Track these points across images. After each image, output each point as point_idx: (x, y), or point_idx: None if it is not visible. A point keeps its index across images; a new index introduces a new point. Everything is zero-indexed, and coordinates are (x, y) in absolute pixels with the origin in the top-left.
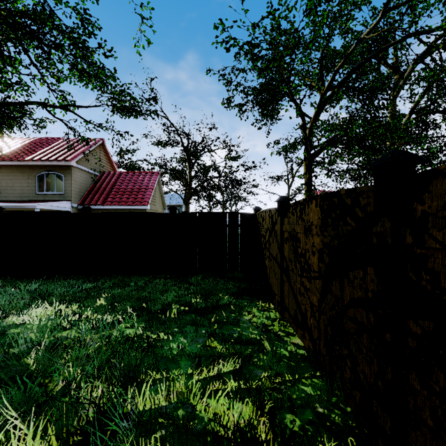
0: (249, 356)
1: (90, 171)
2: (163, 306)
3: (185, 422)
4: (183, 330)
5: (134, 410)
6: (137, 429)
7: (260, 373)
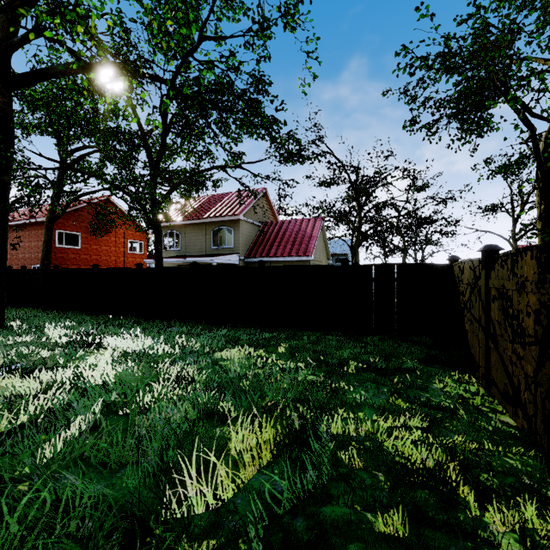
0: (440, 420)
1: (254, 222)
2: (340, 361)
3: (374, 451)
4: (363, 385)
5: (330, 430)
6: (334, 444)
7: (453, 436)
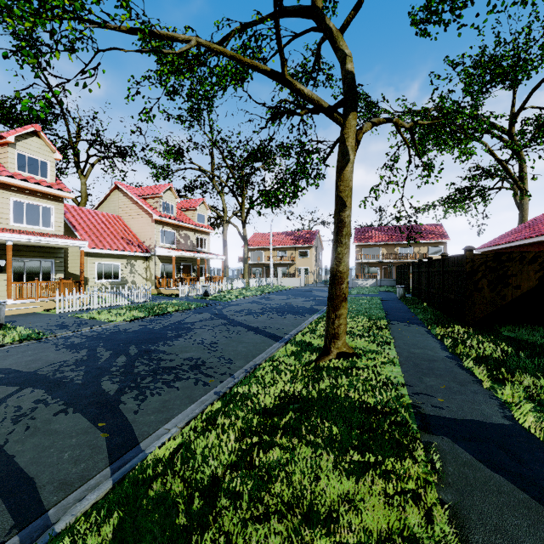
0: None
1: None
2: None
3: None
4: None
5: None
6: None
7: None
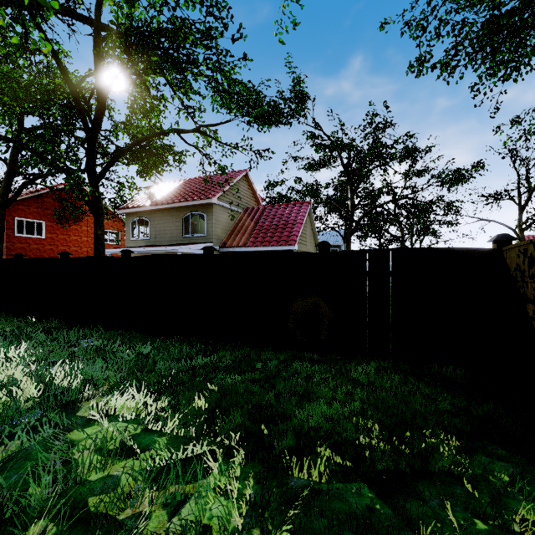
0: None
1: (232, 208)
2: (297, 443)
3: None
4: None
5: None
6: None
7: None
